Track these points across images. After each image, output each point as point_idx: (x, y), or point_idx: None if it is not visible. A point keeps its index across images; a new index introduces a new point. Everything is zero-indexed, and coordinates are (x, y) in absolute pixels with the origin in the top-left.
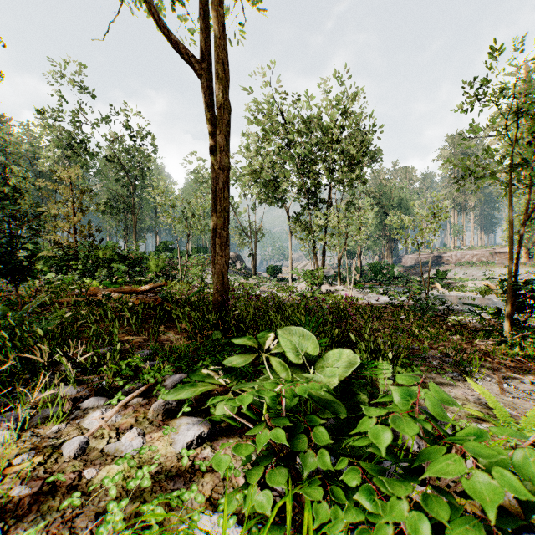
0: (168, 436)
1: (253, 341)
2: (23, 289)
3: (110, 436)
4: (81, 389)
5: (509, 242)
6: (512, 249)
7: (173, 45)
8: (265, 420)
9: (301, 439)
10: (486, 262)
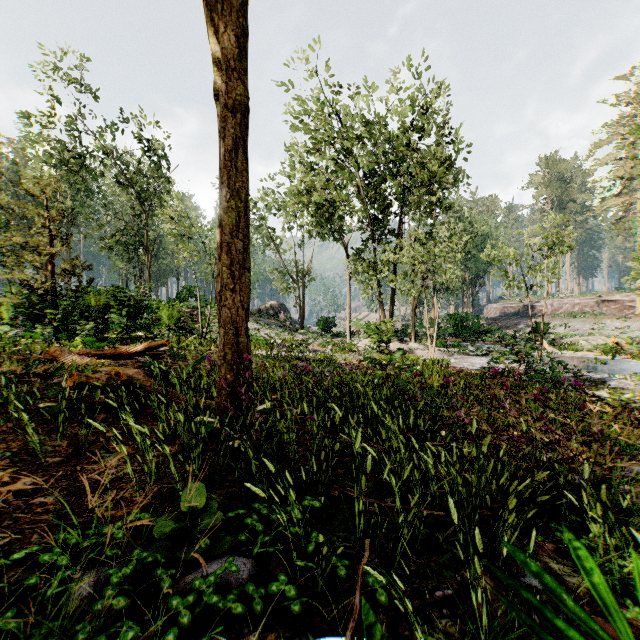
0: None
1: None
2: None
3: None
4: None
5: None
6: None
7: None
8: None
9: None
10: (593, 312)
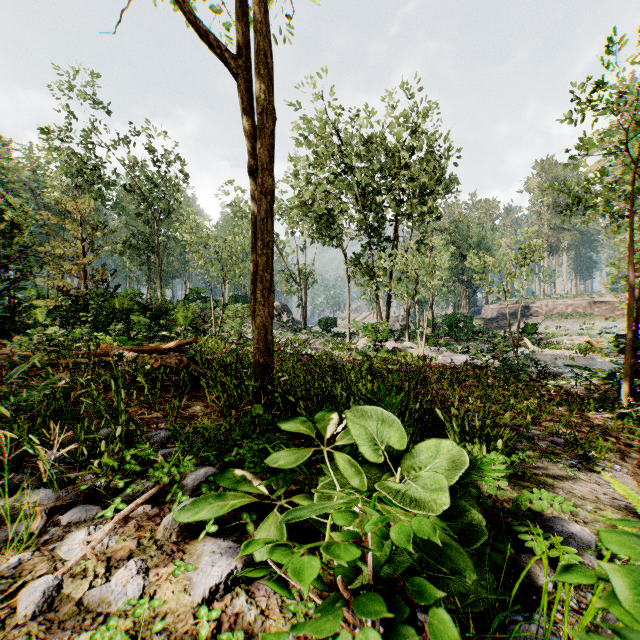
0: (183, 573)
1: (309, 426)
2: (19, 347)
3: (96, 574)
4: (64, 494)
5: (628, 288)
6: (631, 297)
7: (202, 36)
8: (339, 593)
9: (407, 637)
10: (584, 313)
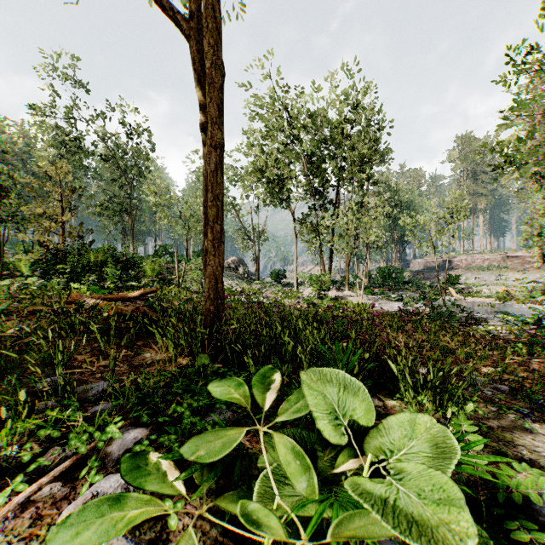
0: None
1: (247, 393)
2: (1, 295)
3: None
4: None
5: None
6: None
7: (157, 1)
8: None
9: None
10: (499, 266)
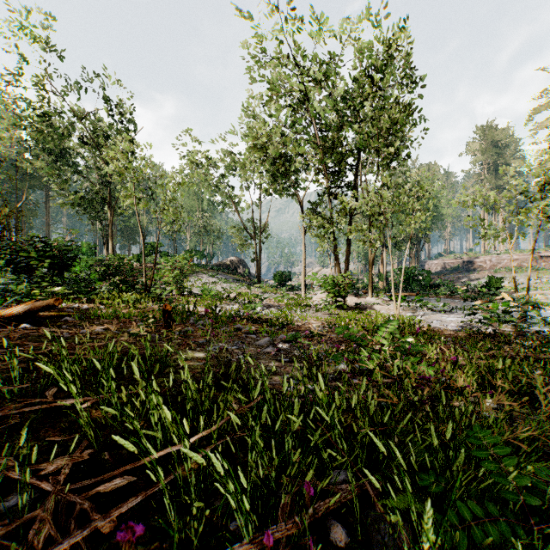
0: None
1: None
2: None
3: None
4: None
5: None
6: None
7: None
8: None
9: None
10: (534, 267)
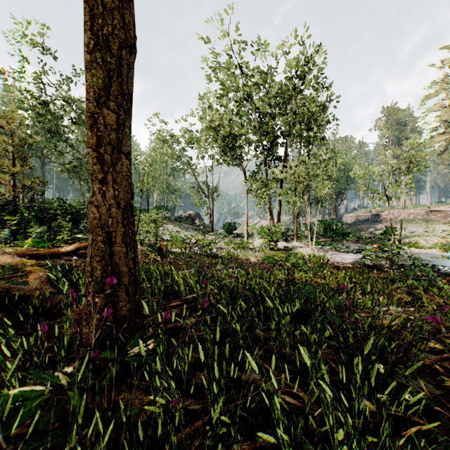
0: None
1: None
2: None
3: None
4: None
5: None
6: None
7: None
8: None
9: None
10: (424, 219)
